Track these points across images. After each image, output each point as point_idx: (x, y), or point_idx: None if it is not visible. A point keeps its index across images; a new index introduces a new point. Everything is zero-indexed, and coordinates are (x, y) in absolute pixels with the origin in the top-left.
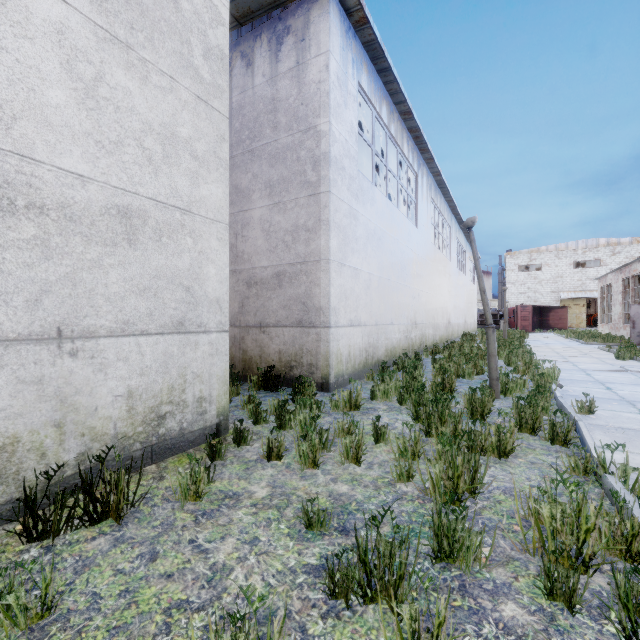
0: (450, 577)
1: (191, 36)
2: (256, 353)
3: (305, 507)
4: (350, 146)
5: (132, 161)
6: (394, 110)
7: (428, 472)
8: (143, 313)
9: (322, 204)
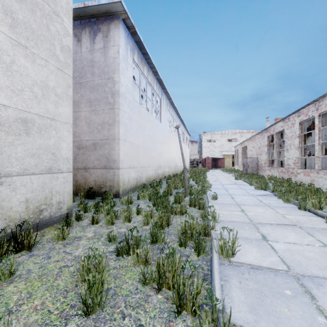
0: (155, 247)
1: (55, 41)
2: (83, 181)
3: (108, 234)
4: (129, 87)
5: (28, 98)
6: (150, 70)
7: (152, 219)
8: (33, 165)
9: (116, 113)
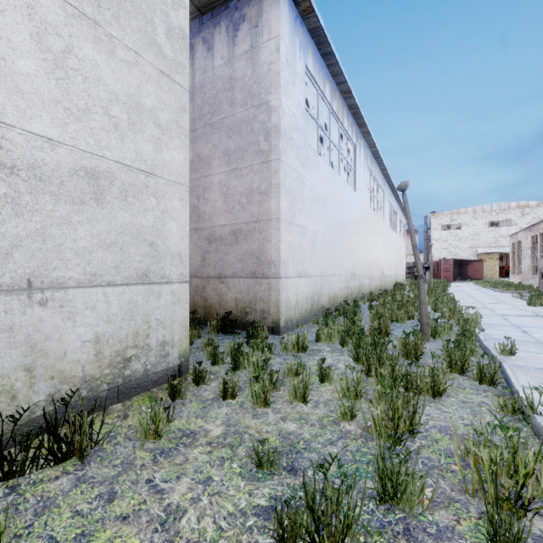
0: (394, 520)
1: (155, 16)
2: (216, 300)
3: (256, 448)
4: (298, 120)
5: (99, 127)
6: (336, 89)
7: (371, 414)
8: (110, 266)
9: (273, 170)
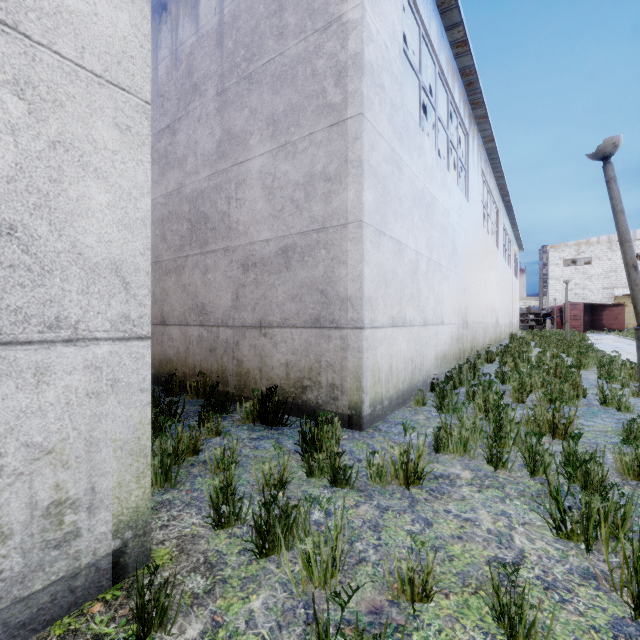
0: None
1: None
2: (254, 365)
3: None
4: (391, 58)
5: None
6: (444, 38)
7: None
8: None
9: (350, 135)
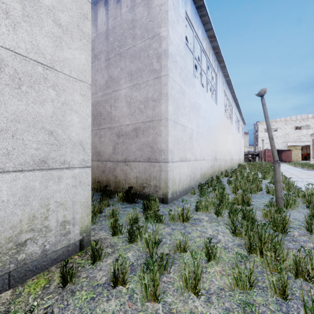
0: None
1: None
2: (122, 178)
3: None
4: (180, 49)
5: None
6: (205, 34)
7: None
8: None
9: (163, 83)
